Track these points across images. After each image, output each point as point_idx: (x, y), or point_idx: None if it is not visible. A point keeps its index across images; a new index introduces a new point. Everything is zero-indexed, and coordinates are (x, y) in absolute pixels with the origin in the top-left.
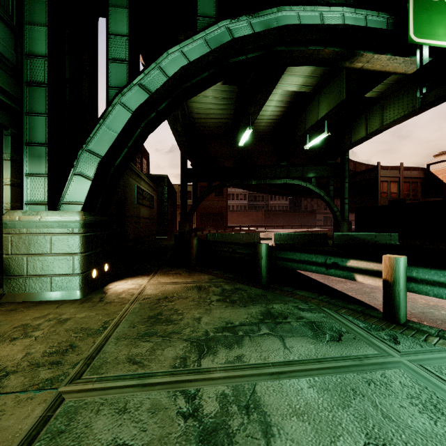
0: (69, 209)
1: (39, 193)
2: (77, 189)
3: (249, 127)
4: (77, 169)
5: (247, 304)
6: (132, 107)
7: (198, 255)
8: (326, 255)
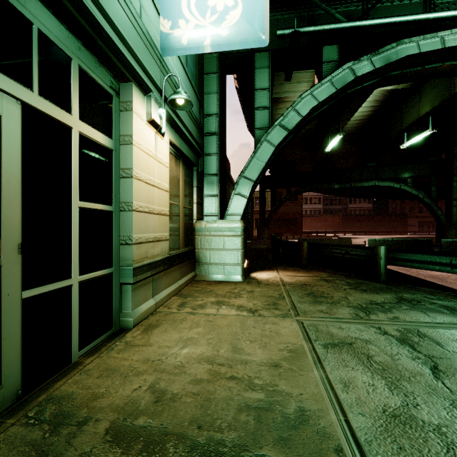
0: (231, 219)
1: (212, 208)
2: (236, 204)
3: (340, 133)
4: (236, 190)
5: (378, 292)
6: (274, 142)
7: (308, 256)
8: (451, 256)
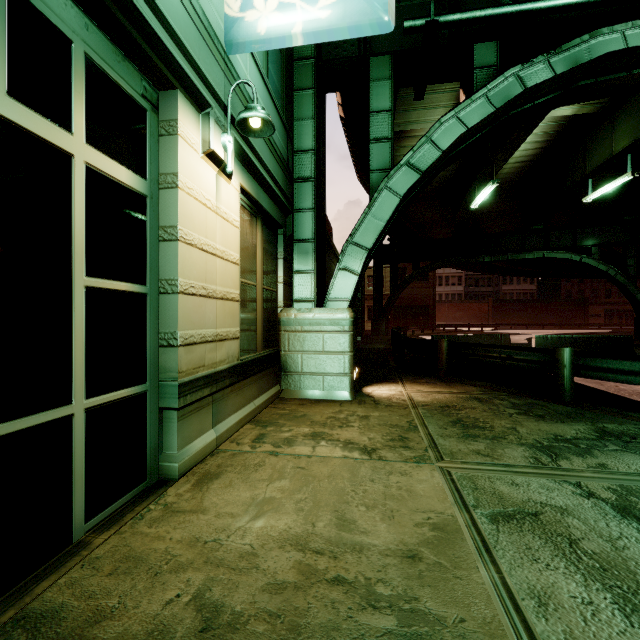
0: (334, 306)
1: (306, 290)
2: (342, 284)
3: (493, 181)
4: (342, 264)
5: (564, 421)
6: (399, 191)
7: (449, 361)
8: None
